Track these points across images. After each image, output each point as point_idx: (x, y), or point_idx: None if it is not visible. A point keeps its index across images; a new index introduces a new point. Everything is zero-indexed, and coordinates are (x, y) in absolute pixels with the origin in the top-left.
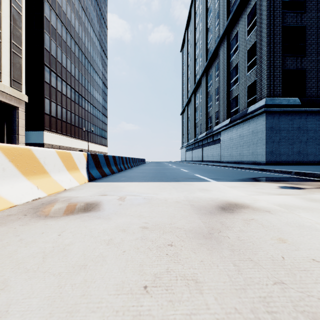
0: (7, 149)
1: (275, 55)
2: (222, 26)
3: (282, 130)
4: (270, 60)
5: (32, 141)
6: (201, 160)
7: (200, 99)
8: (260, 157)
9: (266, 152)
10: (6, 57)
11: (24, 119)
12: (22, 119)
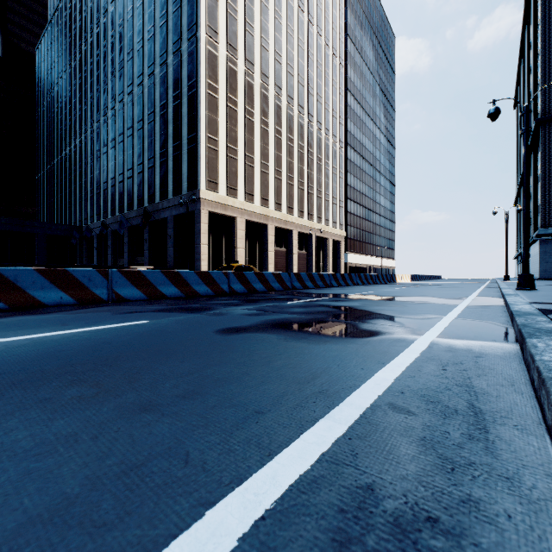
0: (405, 275)
1: (551, 194)
2: None
3: None
4: (545, 199)
5: None
6: None
7: None
8: (537, 274)
9: (539, 271)
10: (338, 211)
11: (343, 248)
12: (343, 249)
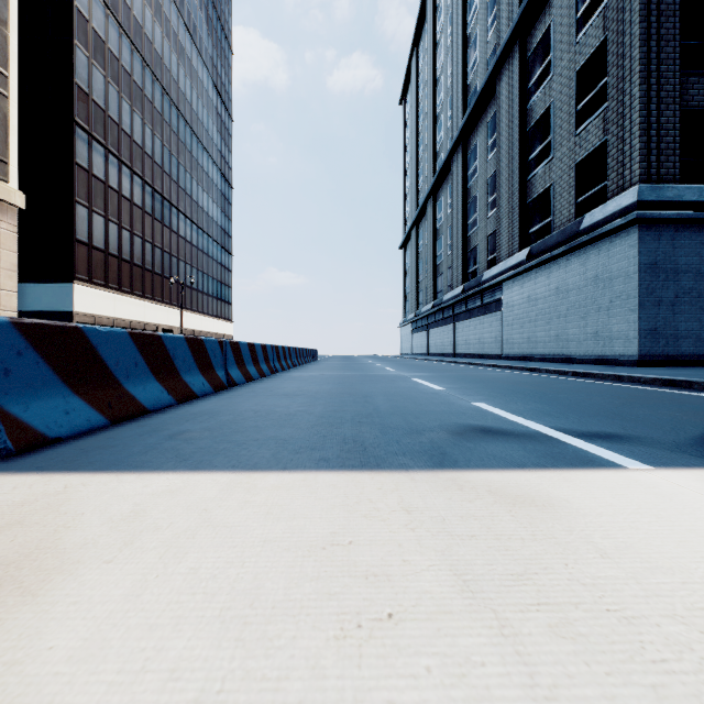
0: None
1: (663, 71)
2: (506, 21)
3: (683, 271)
4: (650, 84)
5: (46, 306)
6: (450, 352)
7: (448, 208)
8: (619, 345)
9: (639, 332)
10: None
11: (14, 250)
12: (9, 251)
